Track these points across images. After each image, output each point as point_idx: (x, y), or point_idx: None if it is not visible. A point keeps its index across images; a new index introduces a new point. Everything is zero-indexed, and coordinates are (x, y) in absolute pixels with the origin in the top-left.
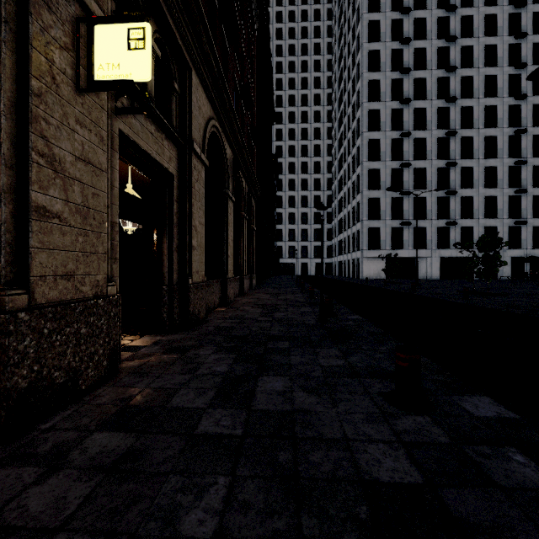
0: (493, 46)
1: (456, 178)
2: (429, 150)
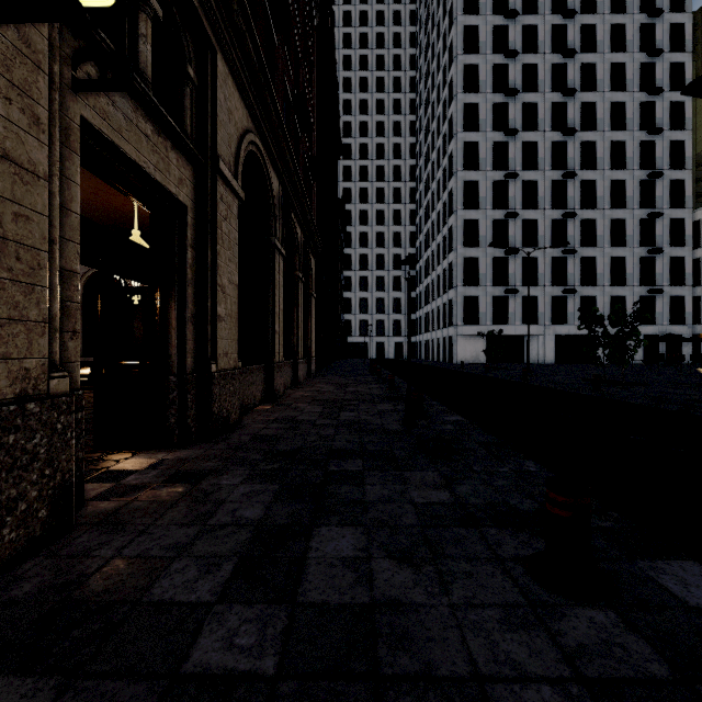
0: (620, 65)
1: (574, 234)
2: (542, 196)
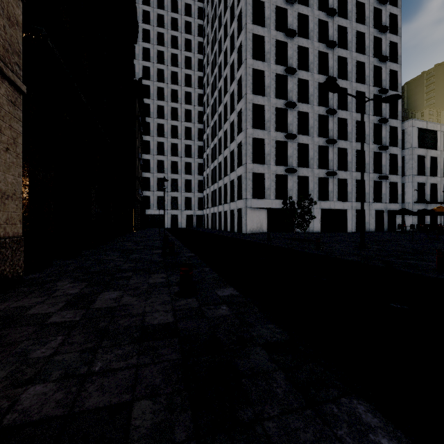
0: (361, 5)
1: (334, 128)
2: (312, 94)
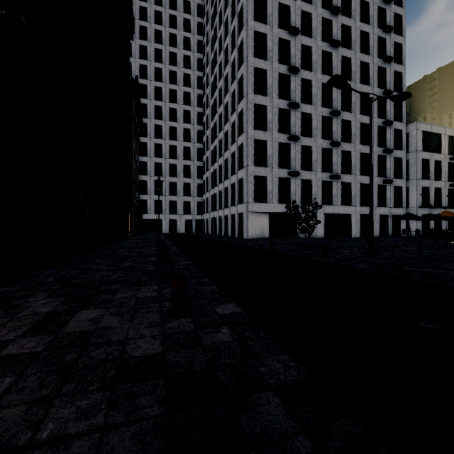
0: (365, 4)
1: (337, 130)
2: (315, 94)
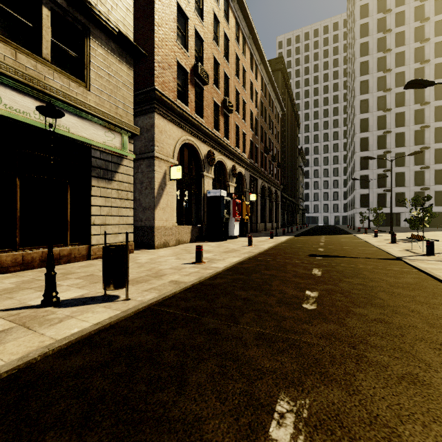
0: None
1: (430, 157)
2: (407, 140)
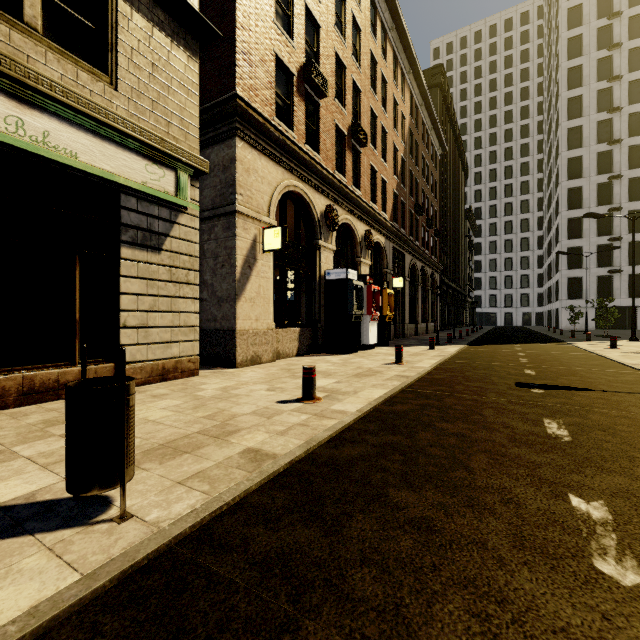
0: None
1: None
2: None
